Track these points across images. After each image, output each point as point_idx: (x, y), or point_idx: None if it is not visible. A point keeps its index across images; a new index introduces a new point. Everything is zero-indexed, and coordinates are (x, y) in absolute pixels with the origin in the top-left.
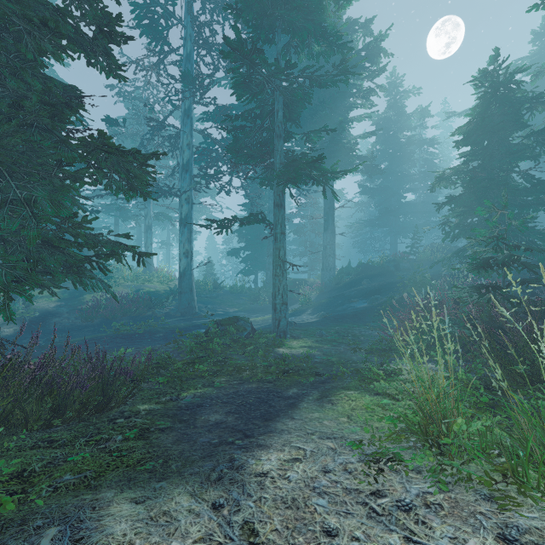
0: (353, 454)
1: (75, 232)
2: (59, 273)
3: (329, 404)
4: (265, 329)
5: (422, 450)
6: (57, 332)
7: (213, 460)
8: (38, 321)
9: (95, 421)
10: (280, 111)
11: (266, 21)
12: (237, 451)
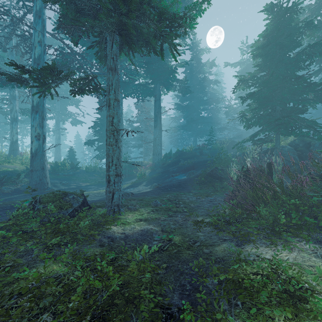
0: None
1: None
2: None
3: None
4: (102, 201)
5: None
6: None
7: None
8: None
9: None
10: None
11: None
12: None
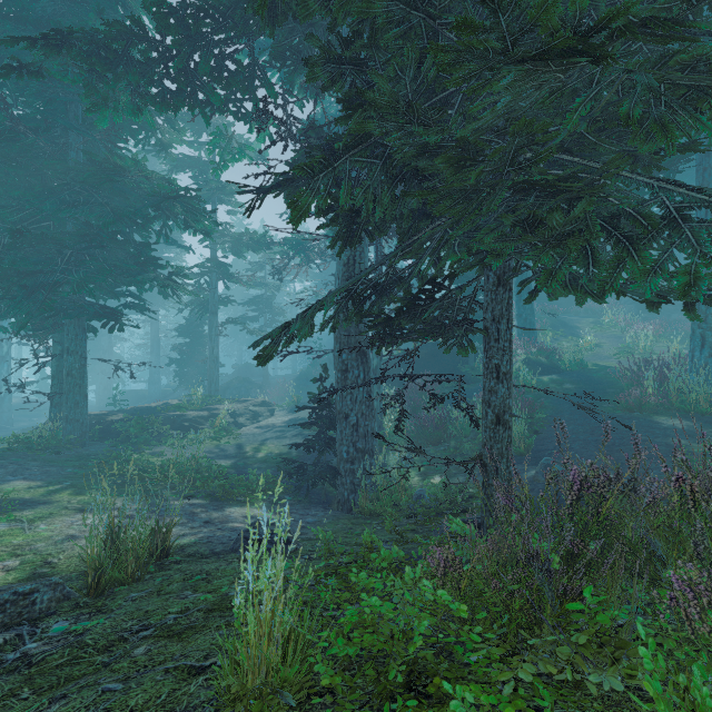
0: None
1: None
2: None
3: None
4: None
5: None
6: None
7: None
8: None
9: None
10: None
11: None
12: None
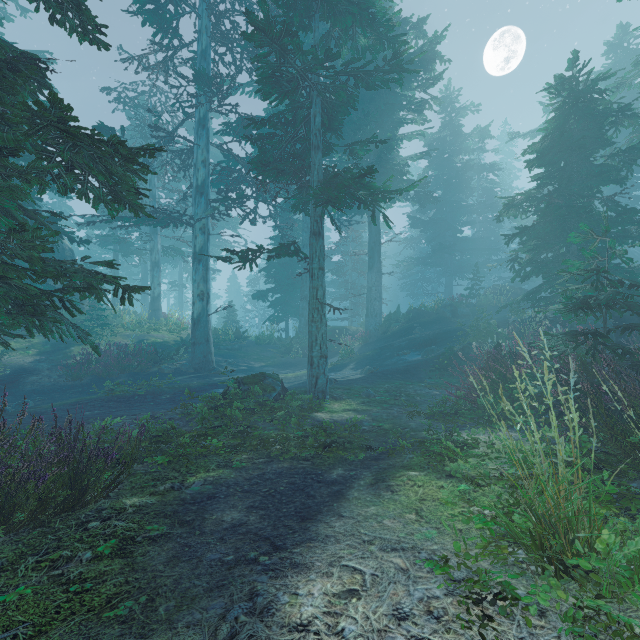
0: (436, 580)
1: (26, 255)
2: (1, 314)
3: (387, 492)
4: (298, 388)
5: (544, 578)
6: (33, 394)
7: (224, 595)
8: (9, 380)
9: (59, 525)
10: (318, 115)
11: (301, 2)
12: (261, 577)
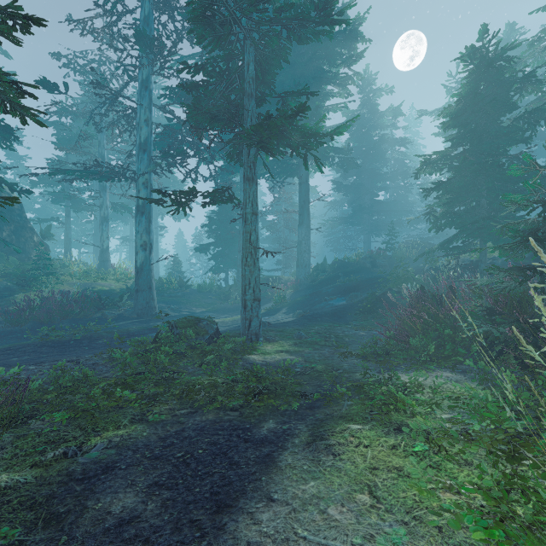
0: None
1: None
2: None
3: (328, 455)
4: (233, 331)
5: None
6: None
7: None
8: None
9: None
10: (251, 64)
11: None
12: None
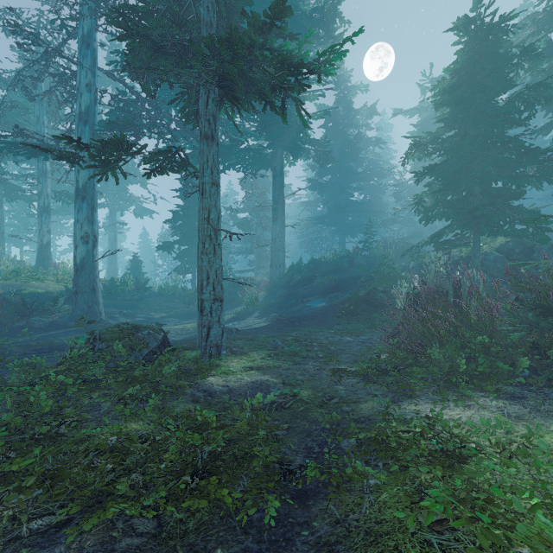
0: None
1: None
2: None
3: None
4: (190, 340)
5: None
6: None
7: None
8: None
9: None
10: None
11: None
12: None
